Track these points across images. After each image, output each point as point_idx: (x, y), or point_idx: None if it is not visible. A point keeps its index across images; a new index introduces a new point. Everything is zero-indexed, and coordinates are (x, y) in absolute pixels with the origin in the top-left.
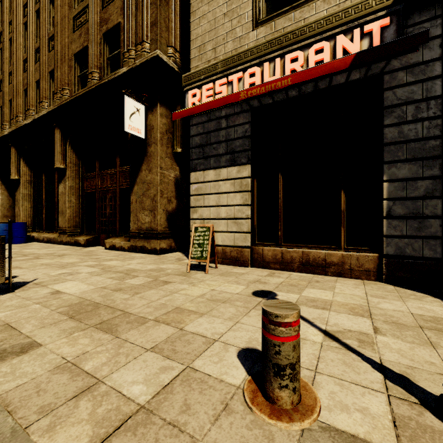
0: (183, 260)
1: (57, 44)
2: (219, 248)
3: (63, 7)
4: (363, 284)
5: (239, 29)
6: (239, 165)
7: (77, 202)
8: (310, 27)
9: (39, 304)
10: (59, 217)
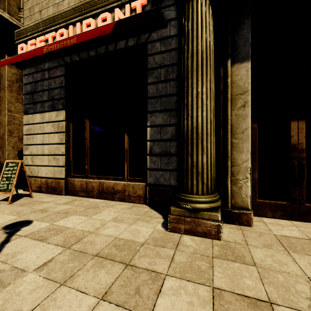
0: (18, 190)
1: None
2: (43, 180)
3: None
4: (129, 207)
5: None
6: (58, 110)
7: None
8: None
9: None
10: None
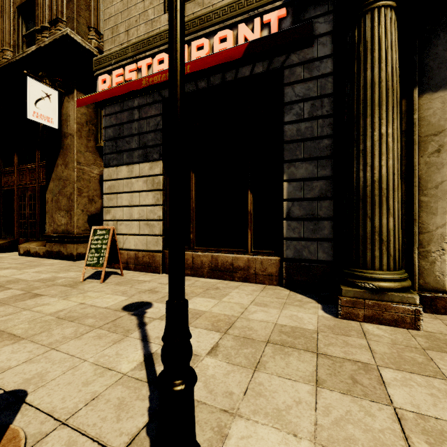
0: None
1: None
2: (132, 253)
3: None
4: (261, 289)
5: (151, 11)
6: (152, 161)
7: None
8: (215, 13)
9: None
10: None
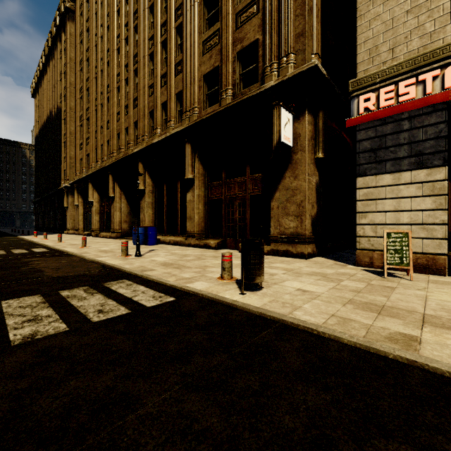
0: (347, 265)
1: (186, 68)
2: None
3: (192, 35)
4: None
5: (430, 24)
6: (429, 167)
7: (203, 209)
8: None
9: (316, 300)
10: (187, 222)
